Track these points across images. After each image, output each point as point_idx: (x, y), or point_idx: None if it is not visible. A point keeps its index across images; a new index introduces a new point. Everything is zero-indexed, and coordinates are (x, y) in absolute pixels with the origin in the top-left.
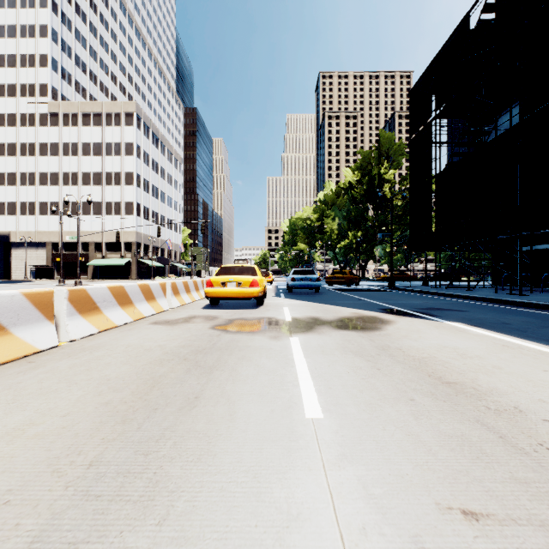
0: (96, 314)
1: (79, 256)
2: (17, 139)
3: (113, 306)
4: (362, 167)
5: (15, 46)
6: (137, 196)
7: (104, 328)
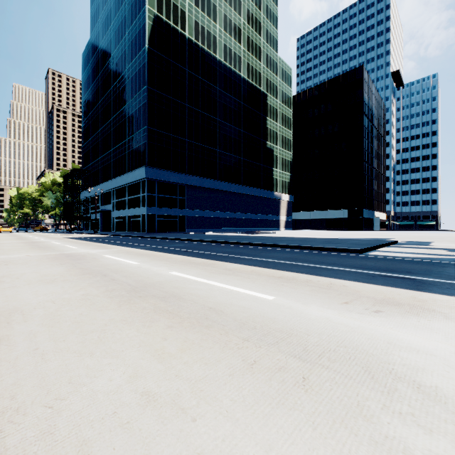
0: None
1: None
2: None
3: None
4: None
5: None
6: None
7: None
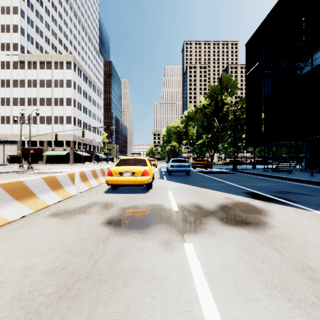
0: None
1: (30, 150)
2: None
3: (7, 202)
4: (211, 96)
5: None
6: (74, 112)
7: None
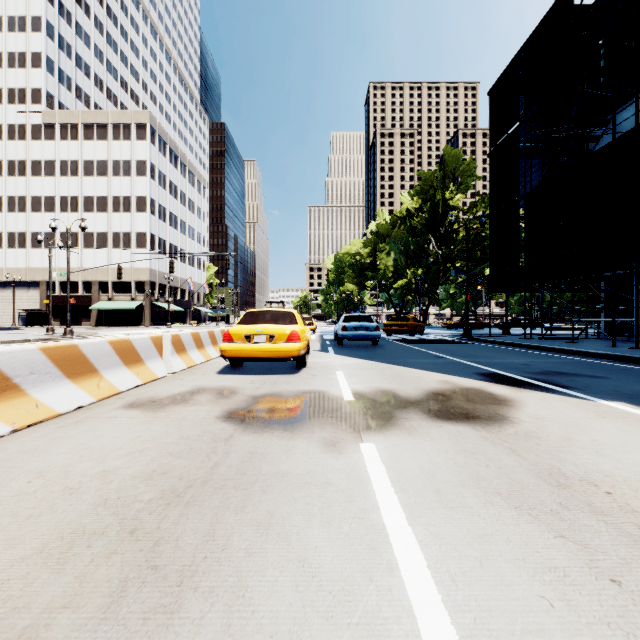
0: (10, 398)
1: (69, 298)
2: (4, 155)
3: (53, 380)
4: (423, 192)
5: (1, 42)
6: (151, 225)
7: (27, 423)
